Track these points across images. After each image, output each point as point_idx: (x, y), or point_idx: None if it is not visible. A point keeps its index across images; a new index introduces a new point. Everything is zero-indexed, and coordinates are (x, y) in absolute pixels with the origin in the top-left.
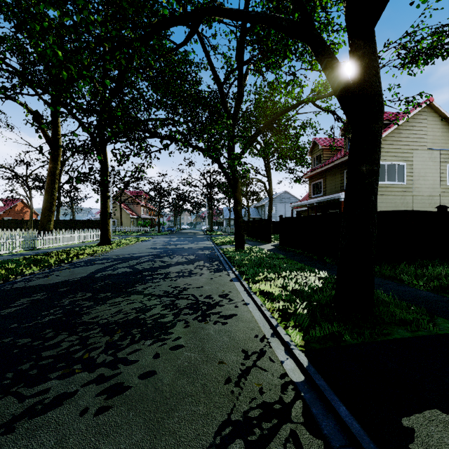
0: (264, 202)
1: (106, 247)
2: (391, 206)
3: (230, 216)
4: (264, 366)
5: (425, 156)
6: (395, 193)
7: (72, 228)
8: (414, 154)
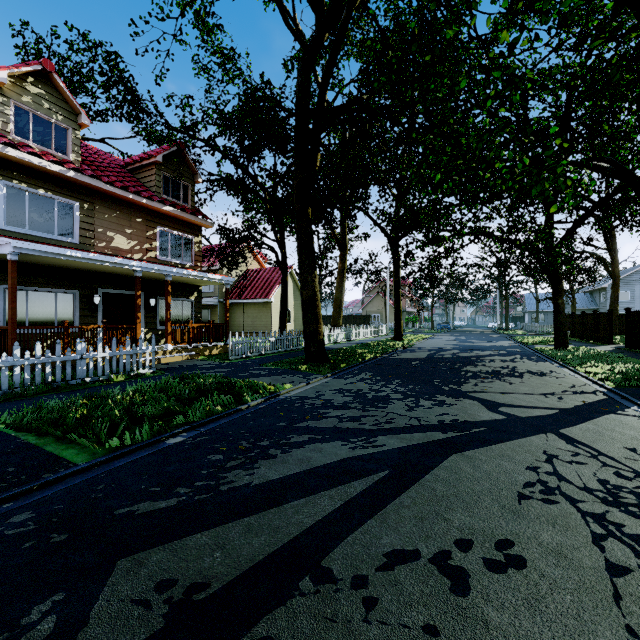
0: (606, 283)
1: (404, 341)
2: None
3: (537, 307)
4: (584, 387)
5: None
6: None
7: None
8: None
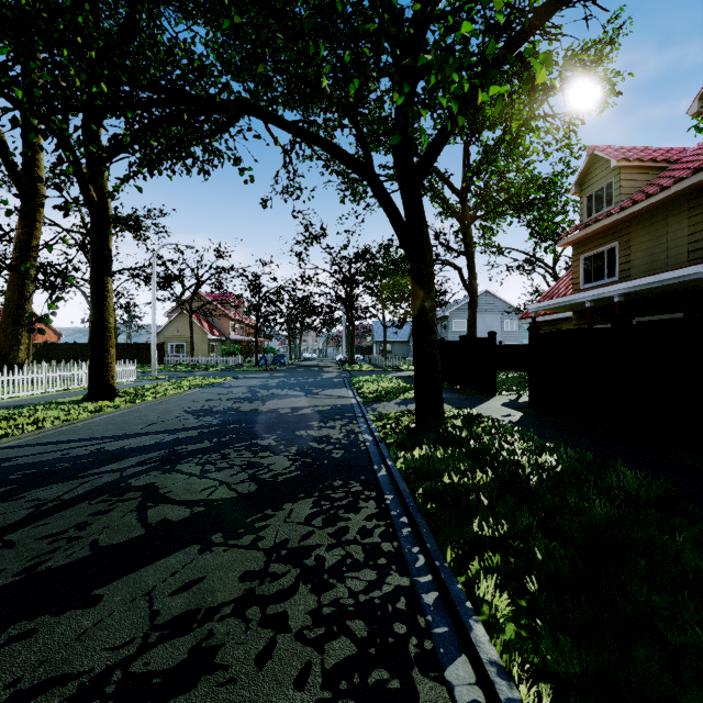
0: (448, 311)
1: (89, 407)
2: None
3: (385, 337)
4: None
5: None
6: None
7: None
8: None
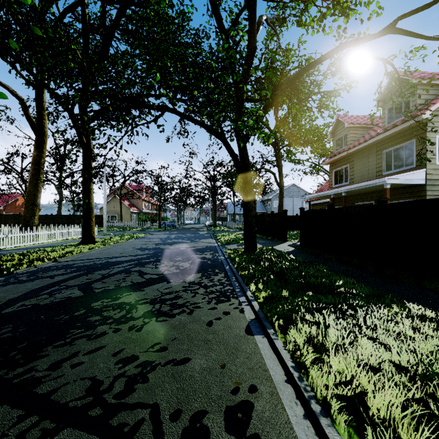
0: (271, 196)
1: (86, 247)
2: None
3: (235, 211)
4: None
5: None
6: None
7: (71, 223)
8: None
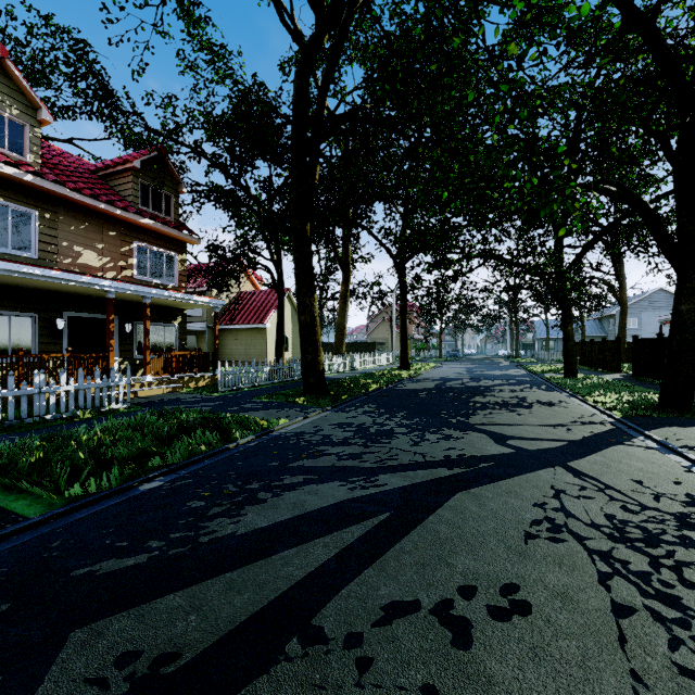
0: (614, 310)
1: (410, 370)
2: None
3: (547, 334)
4: (592, 418)
5: None
6: None
7: None
8: None
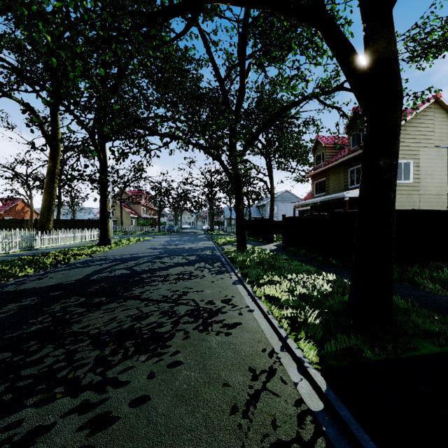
0: (265, 201)
1: (106, 247)
2: (398, 205)
3: (231, 215)
4: (275, 389)
5: (432, 154)
6: (401, 192)
7: (73, 227)
8: (421, 152)
